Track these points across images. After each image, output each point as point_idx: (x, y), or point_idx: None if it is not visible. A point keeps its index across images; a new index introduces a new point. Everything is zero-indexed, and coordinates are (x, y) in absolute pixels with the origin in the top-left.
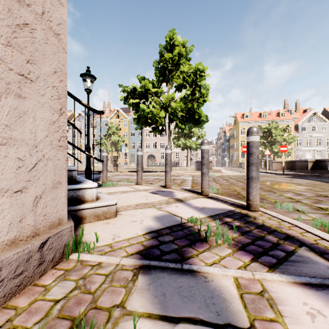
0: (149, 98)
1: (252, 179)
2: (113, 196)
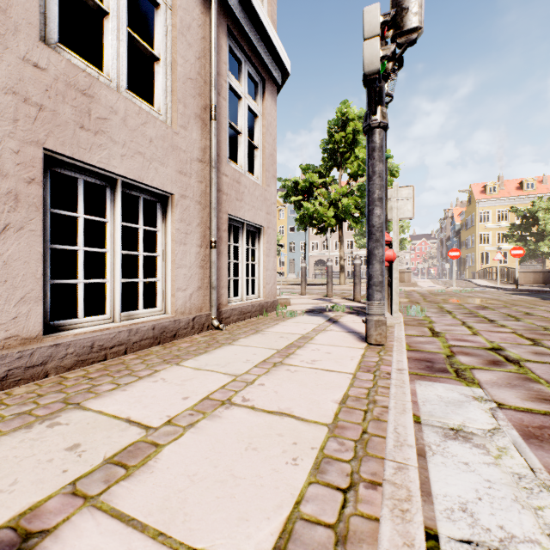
0: (314, 192)
1: None
2: None
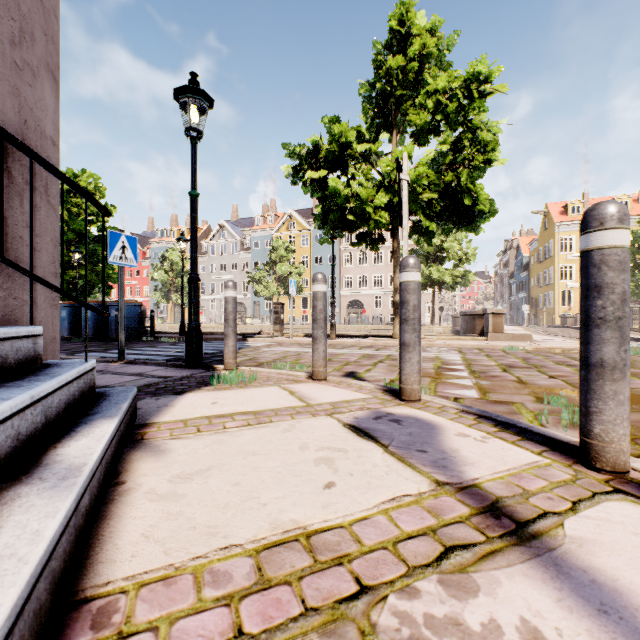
0: (349, 166)
1: None
2: (204, 446)
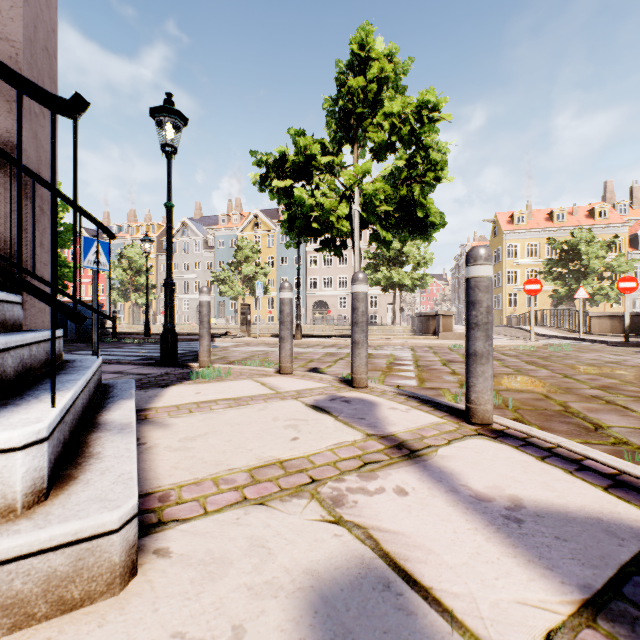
0: (314, 177)
1: None
2: (198, 421)
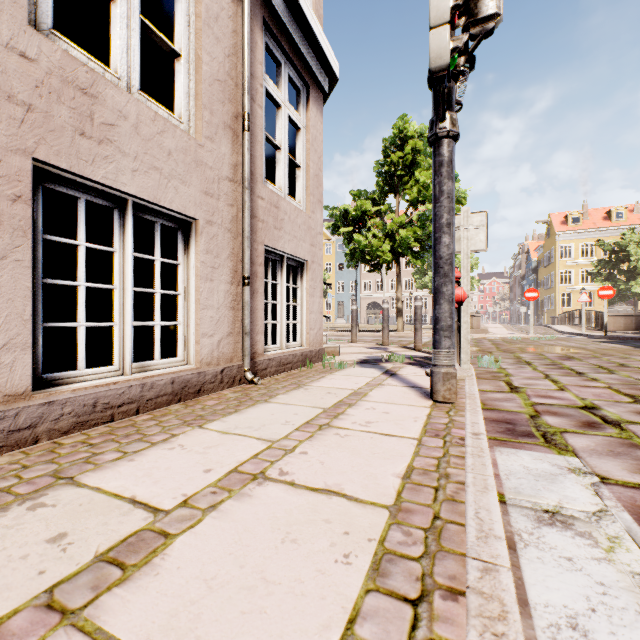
0: (367, 223)
1: None
2: None
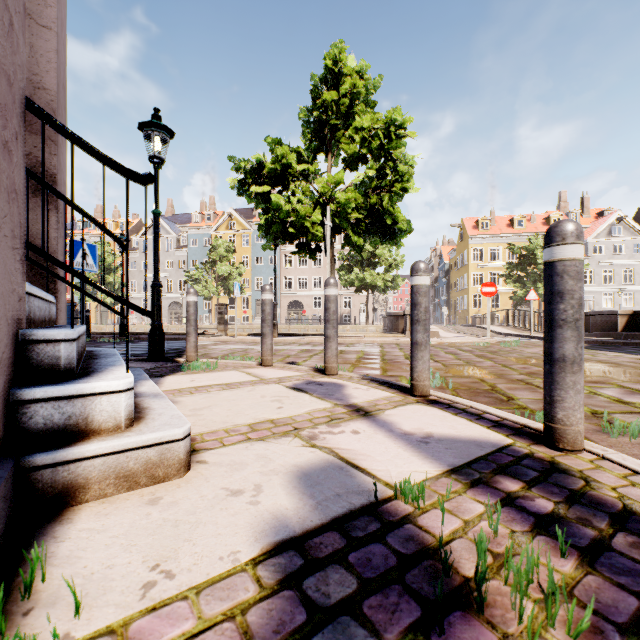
0: (290, 184)
1: (563, 364)
2: (200, 399)
